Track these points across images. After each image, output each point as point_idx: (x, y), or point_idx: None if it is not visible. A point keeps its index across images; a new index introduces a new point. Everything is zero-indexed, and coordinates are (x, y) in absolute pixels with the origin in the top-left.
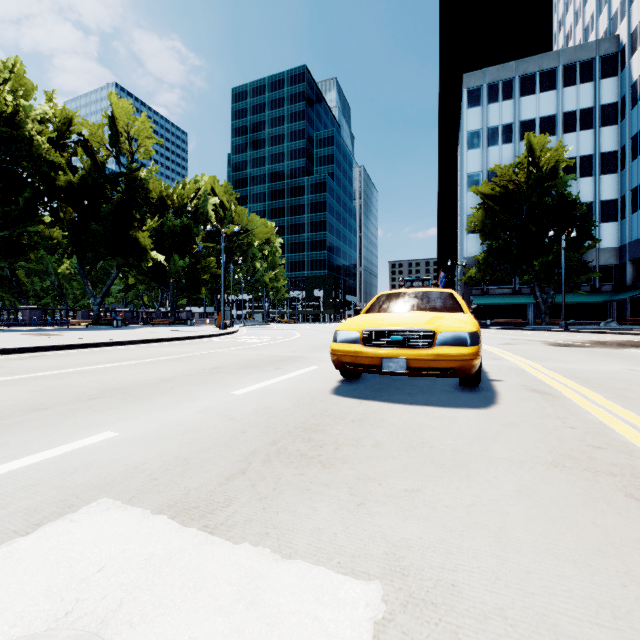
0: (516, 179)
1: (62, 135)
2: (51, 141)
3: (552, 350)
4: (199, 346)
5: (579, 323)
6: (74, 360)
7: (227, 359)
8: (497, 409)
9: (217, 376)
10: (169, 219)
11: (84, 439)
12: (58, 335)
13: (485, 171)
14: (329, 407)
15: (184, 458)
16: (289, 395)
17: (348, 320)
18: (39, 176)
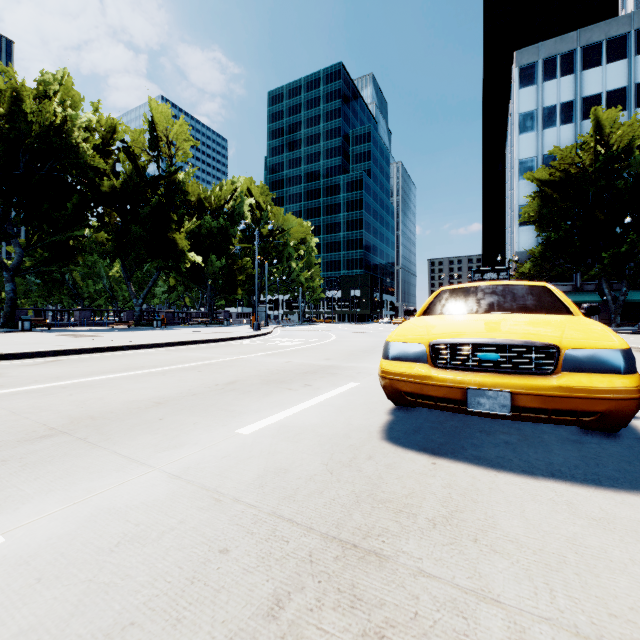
0: (580, 161)
1: (107, 142)
2: (97, 149)
3: None
4: (225, 350)
5: None
6: (84, 367)
7: (249, 369)
8: None
9: (228, 397)
10: (206, 221)
11: None
12: (94, 336)
13: (540, 156)
14: (383, 475)
15: None
16: (318, 440)
17: (402, 325)
18: (86, 183)
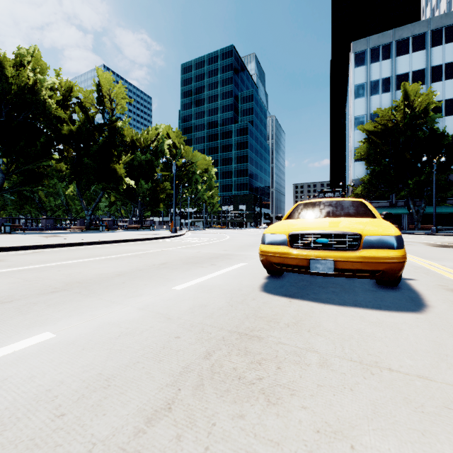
0: (394, 118)
1: (66, 99)
2: (58, 103)
3: (438, 250)
4: (155, 245)
5: (444, 228)
6: (60, 255)
7: (173, 256)
8: (433, 313)
9: (163, 271)
10: (138, 155)
11: (18, 342)
12: (59, 236)
13: (368, 114)
14: (261, 306)
15: (107, 376)
16: (223, 291)
17: (273, 224)
18: (50, 127)
